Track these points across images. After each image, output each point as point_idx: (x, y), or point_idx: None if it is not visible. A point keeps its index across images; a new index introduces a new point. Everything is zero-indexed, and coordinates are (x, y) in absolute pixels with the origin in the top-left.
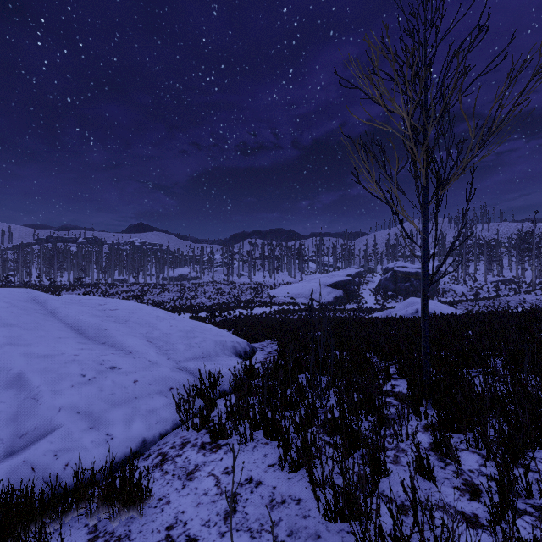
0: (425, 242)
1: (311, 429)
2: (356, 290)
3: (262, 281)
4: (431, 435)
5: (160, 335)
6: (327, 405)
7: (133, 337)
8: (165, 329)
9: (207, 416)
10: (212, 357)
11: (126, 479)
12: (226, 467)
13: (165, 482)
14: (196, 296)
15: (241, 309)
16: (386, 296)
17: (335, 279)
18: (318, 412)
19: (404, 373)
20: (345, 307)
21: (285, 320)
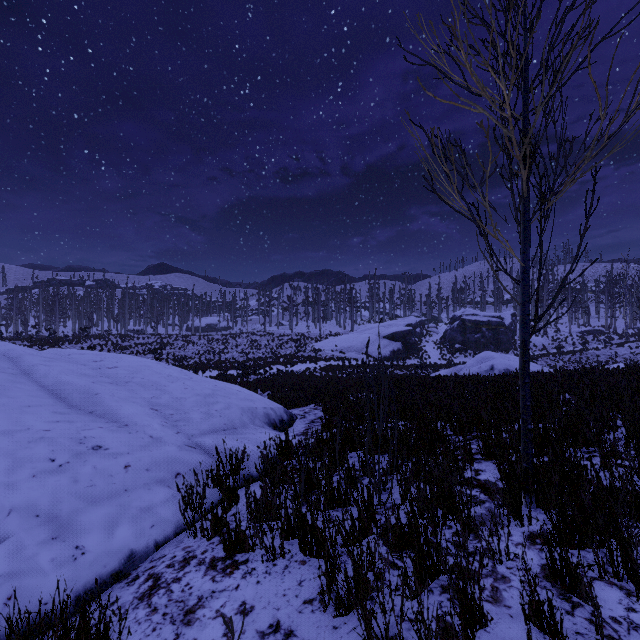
0: (525, 275)
1: (367, 545)
2: (417, 342)
3: (305, 332)
4: (545, 556)
5: (170, 401)
6: (388, 500)
7: (132, 404)
8: (177, 393)
9: (222, 516)
10: (237, 429)
11: (81, 636)
12: (243, 601)
13: (151, 627)
14: (226, 350)
15: (280, 365)
16: (453, 350)
17: (393, 329)
18: (377, 511)
19: (490, 452)
20: (405, 363)
21: (333, 379)
